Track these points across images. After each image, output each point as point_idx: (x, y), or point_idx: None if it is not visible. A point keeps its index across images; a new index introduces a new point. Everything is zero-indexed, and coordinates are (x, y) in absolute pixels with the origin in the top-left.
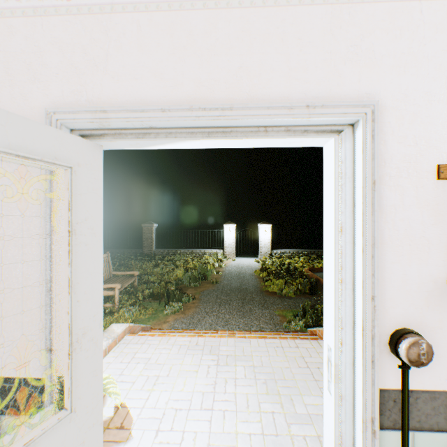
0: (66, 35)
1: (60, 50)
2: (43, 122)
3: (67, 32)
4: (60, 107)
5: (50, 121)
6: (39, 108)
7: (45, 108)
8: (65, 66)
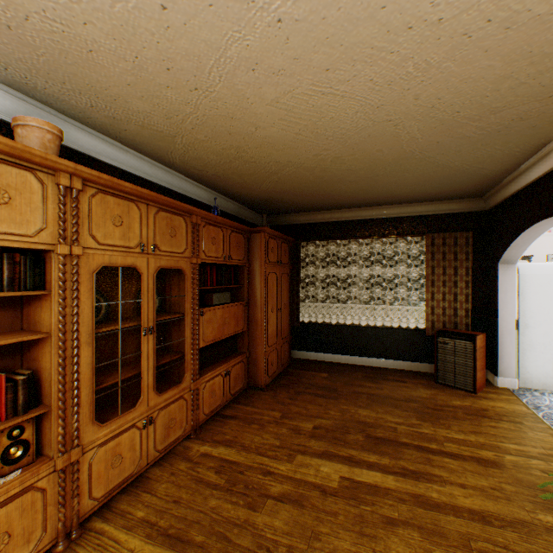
0: (550, 240)
1: (548, 243)
2: (544, 257)
3: (550, 239)
4: (548, 254)
5: (547, 257)
6: (543, 254)
7: (546, 255)
8: (550, 246)
